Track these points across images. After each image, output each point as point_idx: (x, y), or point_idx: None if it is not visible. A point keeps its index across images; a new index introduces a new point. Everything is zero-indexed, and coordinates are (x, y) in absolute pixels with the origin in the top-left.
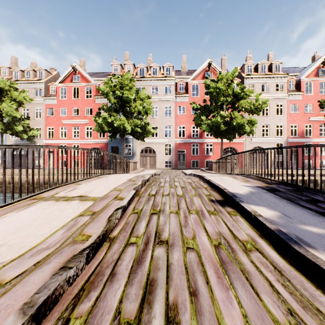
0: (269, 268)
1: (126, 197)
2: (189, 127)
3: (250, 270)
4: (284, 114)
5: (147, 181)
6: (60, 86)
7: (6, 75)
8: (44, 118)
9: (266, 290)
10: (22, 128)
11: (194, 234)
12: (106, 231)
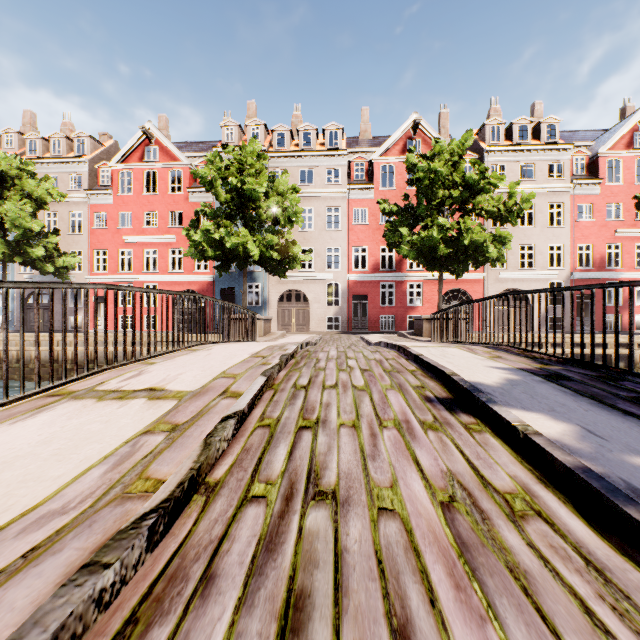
0: (575, 564)
1: (245, 392)
2: (374, 250)
3: (530, 568)
4: (565, 222)
5: (291, 358)
6: (120, 169)
7: (14, 148)
8: (89, 232)
9: (576, 624)
10: (43, 252)
11: (393, 475)
12: (198, 469)
